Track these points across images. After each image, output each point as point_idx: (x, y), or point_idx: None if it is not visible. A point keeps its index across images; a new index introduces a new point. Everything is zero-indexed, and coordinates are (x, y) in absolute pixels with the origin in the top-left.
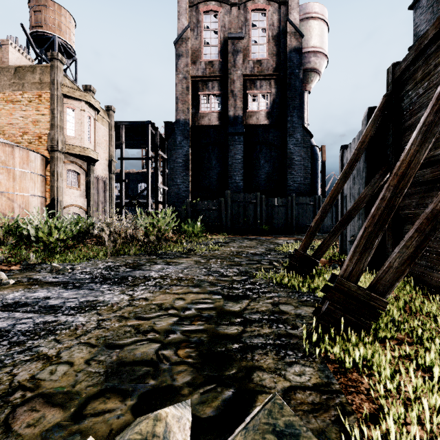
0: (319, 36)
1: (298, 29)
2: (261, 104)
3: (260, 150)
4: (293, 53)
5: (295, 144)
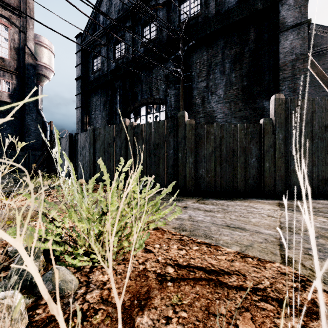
0: (48, 59)
1: (34, 54)
2: (4, 87)
3: (4, 117)
4: (30, 67)
5: (31, 120)
